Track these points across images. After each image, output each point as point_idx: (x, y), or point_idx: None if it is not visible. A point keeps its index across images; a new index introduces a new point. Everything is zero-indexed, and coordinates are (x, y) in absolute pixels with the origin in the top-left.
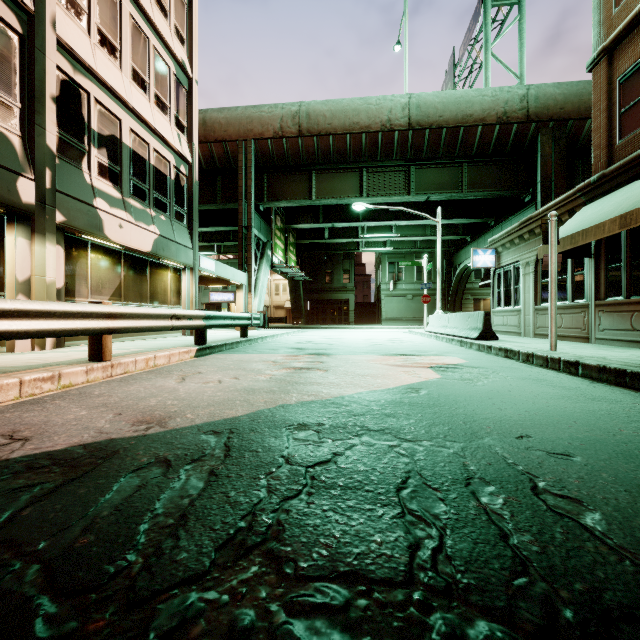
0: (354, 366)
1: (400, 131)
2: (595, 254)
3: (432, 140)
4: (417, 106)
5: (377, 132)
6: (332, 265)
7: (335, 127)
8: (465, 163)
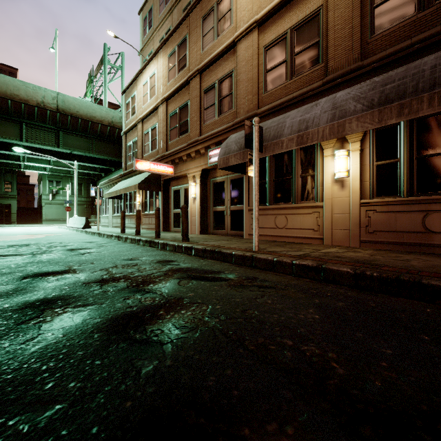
0: (12, 237)
1: (51, 111)
2: (124, 198)
3: (73, 122)
4: (63, 101)
5: (34, 106)
6: None
7: None
8: (94, 138)
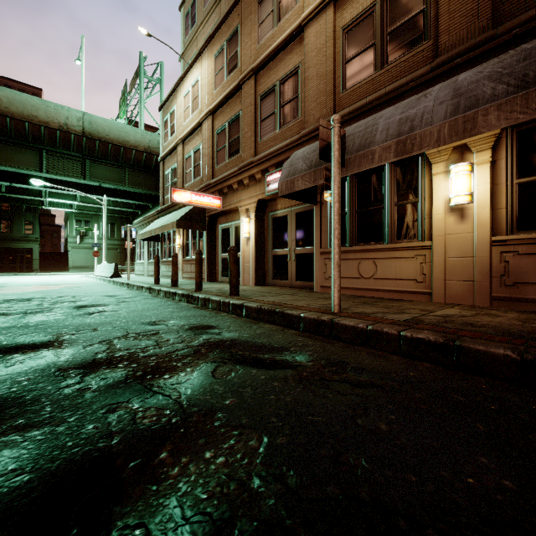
0: (20, 288)
1: (76, 135)
2: (161, 240)
3: (102, 148)
4: (90, 122)
5: (56, 129)
6: (11, 215)
7: (13, 112)
8: (127, 168)
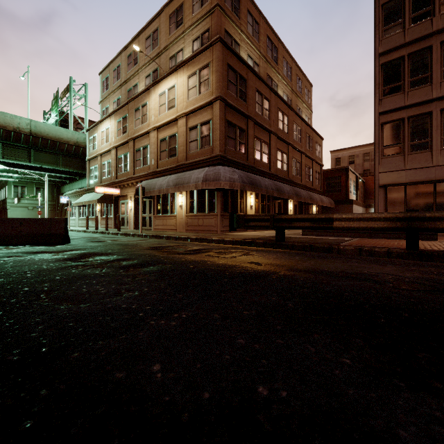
0: None
1: (25, 134)
2: (87, 206)
3: (43, 143)
4: (35, 126)
5: (11, 131)
6: None
7: None
8: (61, 154)
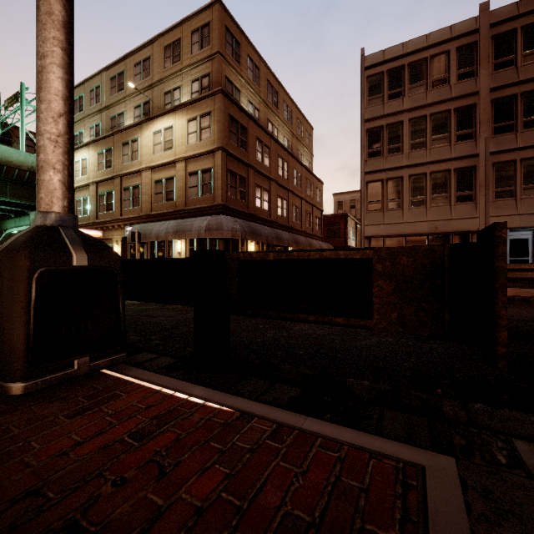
0: None
1: None
2: None
3: None
4: None
5: None
6: None
7: None
8: (8, 182)
